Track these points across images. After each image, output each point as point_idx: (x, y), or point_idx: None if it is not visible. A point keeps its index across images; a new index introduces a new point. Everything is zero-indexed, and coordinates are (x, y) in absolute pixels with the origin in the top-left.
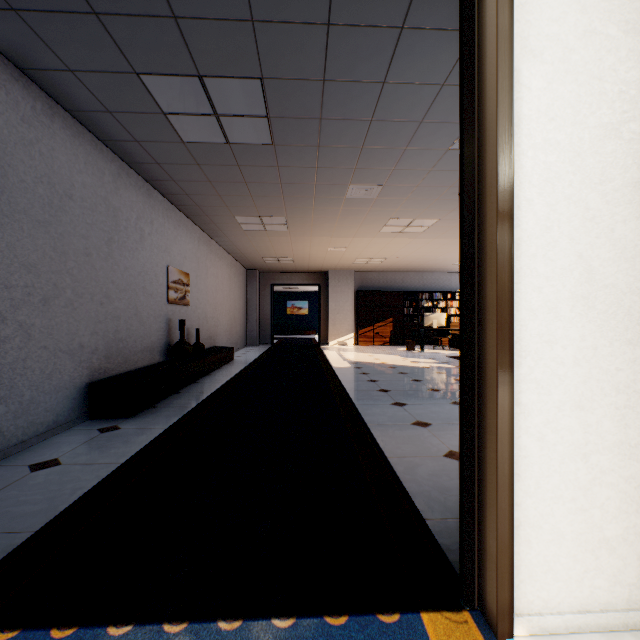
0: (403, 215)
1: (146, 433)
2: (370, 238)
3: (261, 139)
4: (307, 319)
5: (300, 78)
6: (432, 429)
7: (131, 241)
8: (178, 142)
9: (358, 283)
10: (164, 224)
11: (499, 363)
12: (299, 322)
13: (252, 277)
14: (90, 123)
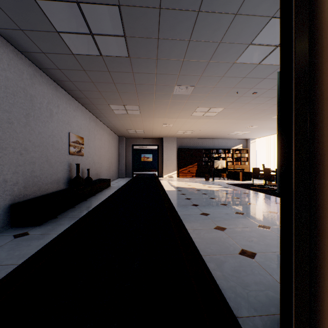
0: (205, 105)
1: (44, 238)
2: (186, 119)
3: (121, 53)
4: (152, 163)
5: (144, 6)
6: (227, 232)
7: (43, 116)
8: (70, 54)
9: (179, 144)
10: (66, 108)
11: None
12: (147, 165)
13: (121, 141)
14: (10, 38)
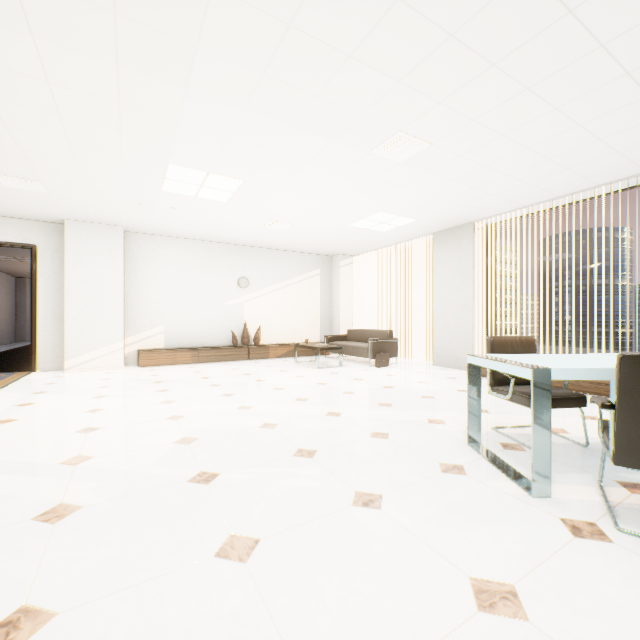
0: None
1: None
2: None
3: None
4: None
5: None
6: None
7: None
8: None
9: None
10: None
11: (34, 327)
12: None
13: (22, 284)
14: None
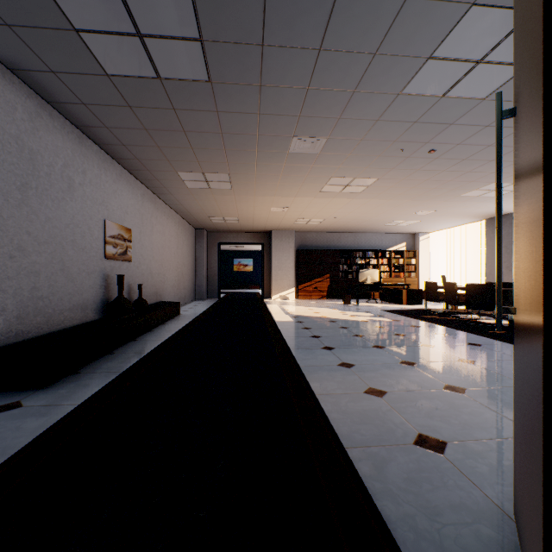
0: (344, 173)
1: (50, 413)
2: (311, 198)
3: (196, 73)
4: (252, 275)
5: None
6: (389, 400)
7: (55, 189)
8: (101, 75)
9: (298, 242)
10: (100, 176)
11: None
12: (245, 278)
13: (200, 236)
14: None
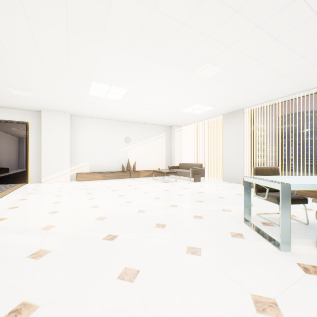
0: None
1: None
2: None
3: None
4: None
5: None
6: None
7: None
8: None
9: None
10: None
11: (27, 162)
12: None
13: (22, 141)
14: None
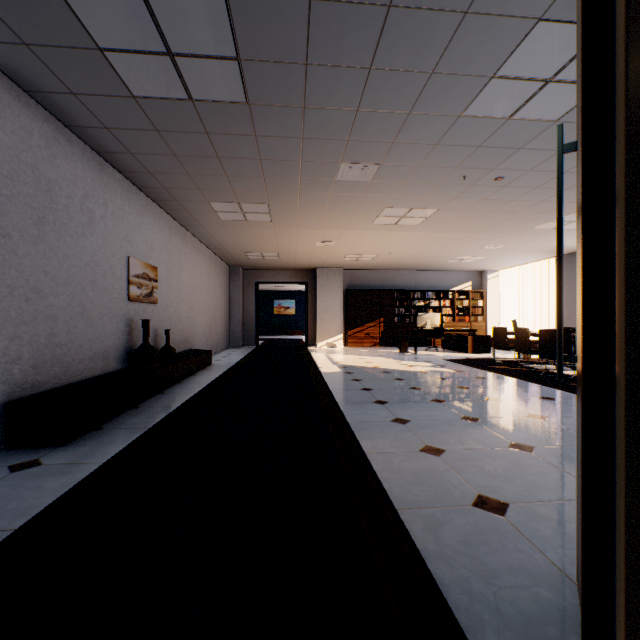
0: (399, 203)
1: (73, 472)
2: (362, 231)
3: (232, 94)
4: (294, 319)
5: None
6: (447, 459)
7: (74, 224)
8: (127, 96)
9: (347, 281)
10: (123, 207)
11: None
12: (286, 322)
13: (235, 274)
14: (4, 63)
